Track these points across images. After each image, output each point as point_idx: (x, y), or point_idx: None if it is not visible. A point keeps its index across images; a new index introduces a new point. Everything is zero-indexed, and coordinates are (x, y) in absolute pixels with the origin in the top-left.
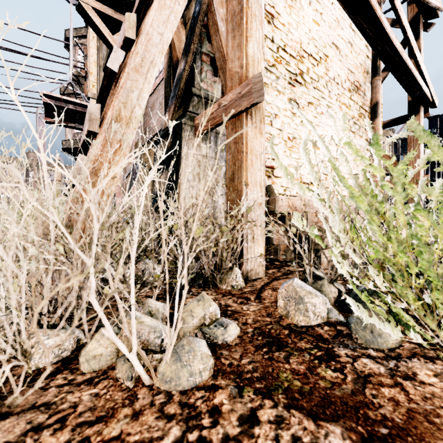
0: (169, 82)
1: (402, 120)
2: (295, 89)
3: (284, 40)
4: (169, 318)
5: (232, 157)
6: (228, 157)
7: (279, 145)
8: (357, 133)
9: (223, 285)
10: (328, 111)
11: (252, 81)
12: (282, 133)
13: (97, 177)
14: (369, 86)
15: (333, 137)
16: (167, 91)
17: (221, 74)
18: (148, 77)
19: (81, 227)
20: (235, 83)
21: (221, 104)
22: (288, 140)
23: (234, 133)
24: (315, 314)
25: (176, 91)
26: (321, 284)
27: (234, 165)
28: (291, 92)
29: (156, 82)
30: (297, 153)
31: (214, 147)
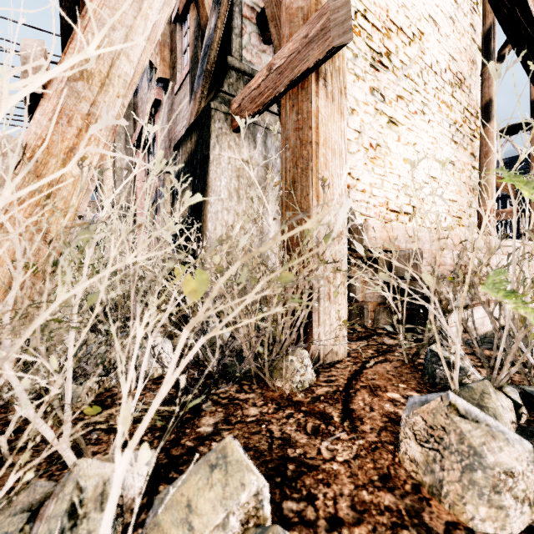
0: (197, 60)
1: (521, 128)
2: (379, 75)
3: (364, 2)
4: (150, 488)
5: (292, 154)
6: (284, 155)
7: (357, 153)
8: (461, 145)
9: (277, 380)
10: (423, 110)
11: (329, 6)
12: (361, 138)
13: (39, 179)
14: (475, 80)
15: (431, 147)
16: (194, 74)
17: (273, 28)
18: (144, 9)
19: (4, 272)
20: (297, 27)
21: (273, 65)
22: (370, 148)
23: (296, 112)
24: (517, 498)
25: (204, 64)
26: (481, 392)
27: (295, 167)
28: (374, 79)
29: (183, 72)
30: (383, 167)
31: (263, 150)
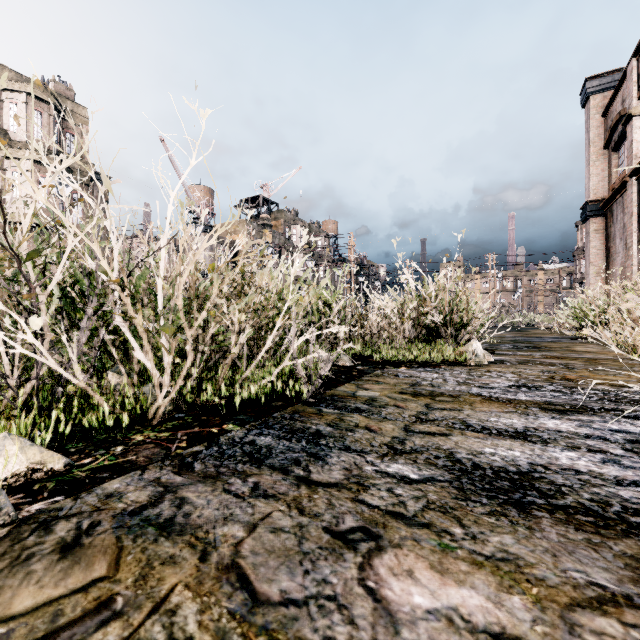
0: None
1: None
2: None
3: None
4: None
5: None
6: None
7: None
8: None
9: None
10: None
11: None
12: None
13: None
14: None
15: None
16: None
17: None
18: None
19: None
20: None
21: None
22: None
23: None
24: None
25: None
26: None
27: None
28: None
29: None
30: None
31: None
